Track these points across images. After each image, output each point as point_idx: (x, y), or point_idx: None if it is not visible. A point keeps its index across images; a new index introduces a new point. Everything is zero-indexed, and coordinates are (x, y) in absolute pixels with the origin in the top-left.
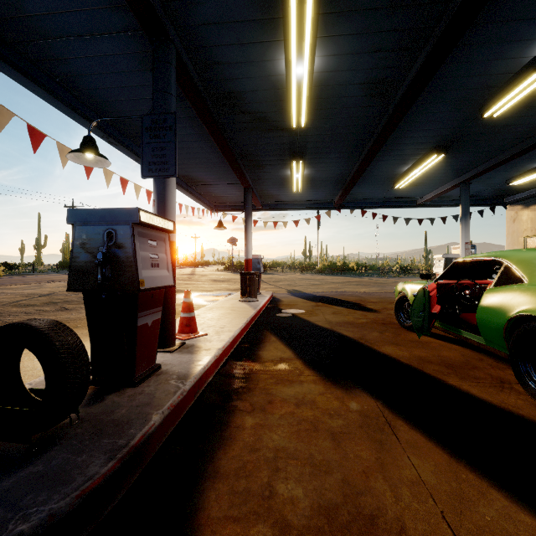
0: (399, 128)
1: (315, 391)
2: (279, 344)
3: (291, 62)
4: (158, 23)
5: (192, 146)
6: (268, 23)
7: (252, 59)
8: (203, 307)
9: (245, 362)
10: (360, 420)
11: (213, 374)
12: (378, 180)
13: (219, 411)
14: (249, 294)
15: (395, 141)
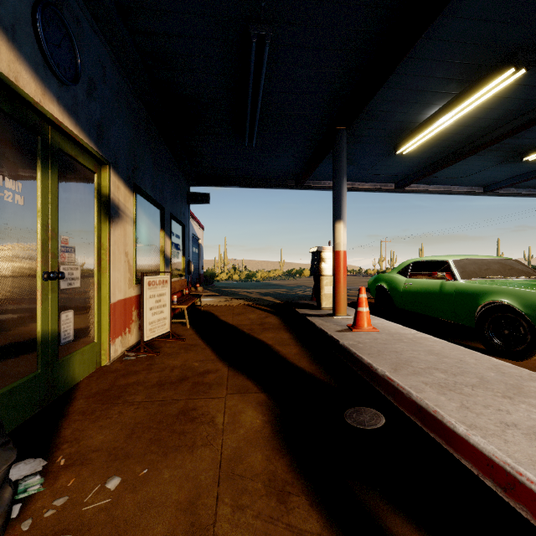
0: None
1: None
2: None
3: None
4: None
5: None
6: None
7: None
8: None
9: None
10: None
11: None
12: None
13: None
14: None
15: None
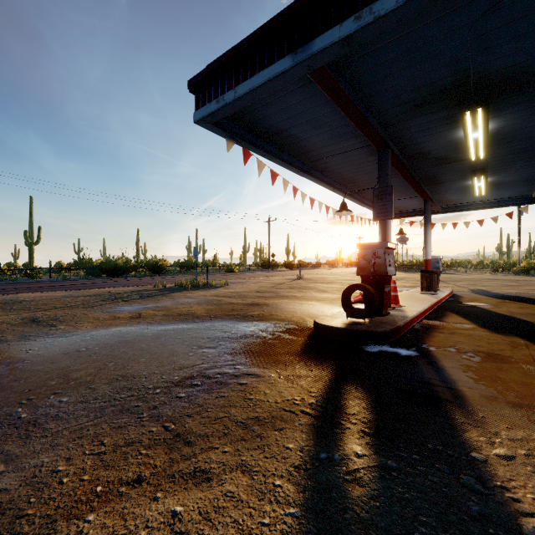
0: None
1: (482, 333)
2: (458, 318)
3: (468, 134)
4: (384, 144)
5: None
6: (450, 123)
7: (438, 137)
8: None
9: (434, 321)
10: (508, 342)
11: (416, 322)
12: None
13: (424, 331)
14: (429, 288)
15: None
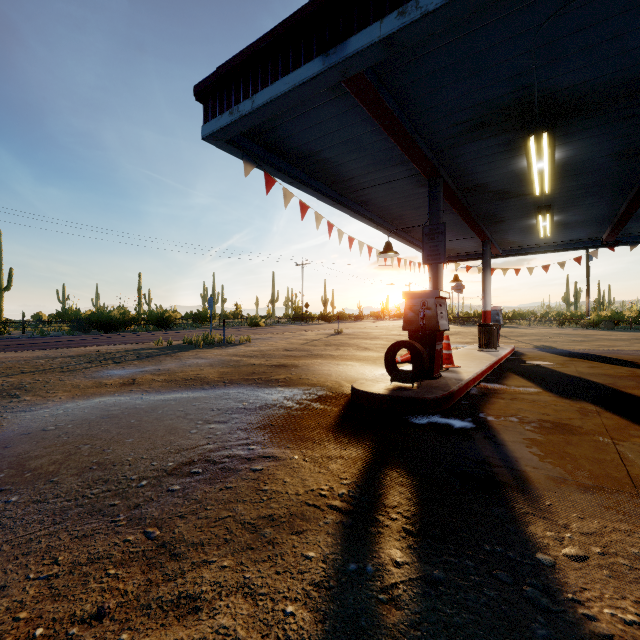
0: None
1: (548, 399)
2: (521, 380)
3: (531, 163)
4: (435, 172)
5: None
6: (512, 150)
7: (498, 166)
8: None
9: (494, 384)
10: (577, 409)
11: (472, 386)
12: None
13: (482, 397)
14: (488, 345)
15: None
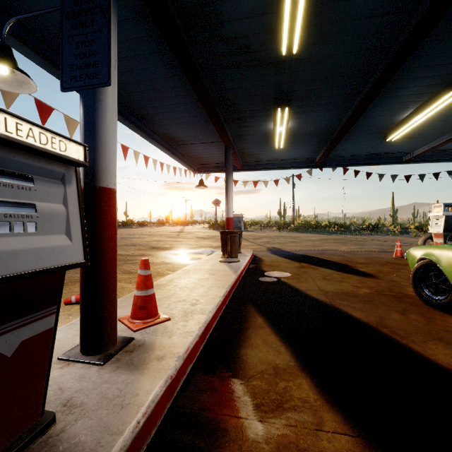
0: (416, 52)
1: None
2: (268, 333)
3: None
4: None
5: (167, 96)
6: None
7: None
8: (180, 269)
9: (220, 376)
10: None
11: (161, 417)
12: (369, 132)
13: None
14: (230, 254)
15: (405, 74)
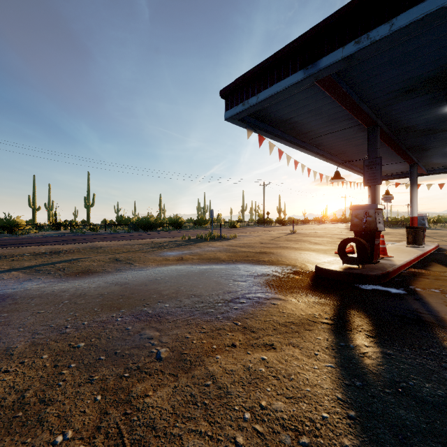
0: None
1: None
2: (443, 267)
3: None
4: (374, 123)
5: None
6: (435, 102)
7: (424, 114)
8: None
9: (420, 269)
10: None
11: (403, 270)
12: None
13: (411, 277)
14: (415, 242)
15: None
